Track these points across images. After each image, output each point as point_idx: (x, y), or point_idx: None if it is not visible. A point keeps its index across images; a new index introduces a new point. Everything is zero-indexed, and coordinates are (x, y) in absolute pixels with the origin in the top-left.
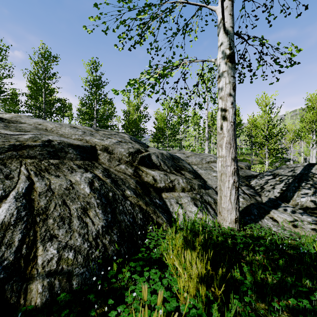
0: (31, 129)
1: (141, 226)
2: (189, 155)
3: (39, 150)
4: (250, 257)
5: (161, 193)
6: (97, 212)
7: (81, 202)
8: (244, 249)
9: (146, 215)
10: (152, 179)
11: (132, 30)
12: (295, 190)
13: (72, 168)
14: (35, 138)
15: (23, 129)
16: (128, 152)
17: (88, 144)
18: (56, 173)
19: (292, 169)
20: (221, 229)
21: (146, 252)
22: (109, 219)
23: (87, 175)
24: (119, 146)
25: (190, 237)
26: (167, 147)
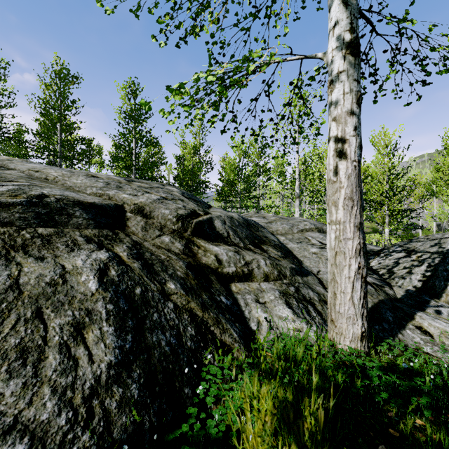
0: (18, 178)
1: (192, 352)
2: (272, 220)
3: (20, 212)
4: (409, 425)
5: (230, 284)
6: (104, 332)
7: (75, 310)
8: (387, 399)
9: (203, 329)
10: (215, 260)
11: (181, 9)
12: (448, 277)
13: (75, 243)
14: (18, 191)
15: (2, 177)
16: (176, 215)
17: (112, 202)
18: (40, 253)
19: (437, 242)
20: (335, 350)
21: (200, 413)
22: (127, 346)
23: (100, 255)
24: (161, 206)
25: (291, 393)
26: (239, 209)
